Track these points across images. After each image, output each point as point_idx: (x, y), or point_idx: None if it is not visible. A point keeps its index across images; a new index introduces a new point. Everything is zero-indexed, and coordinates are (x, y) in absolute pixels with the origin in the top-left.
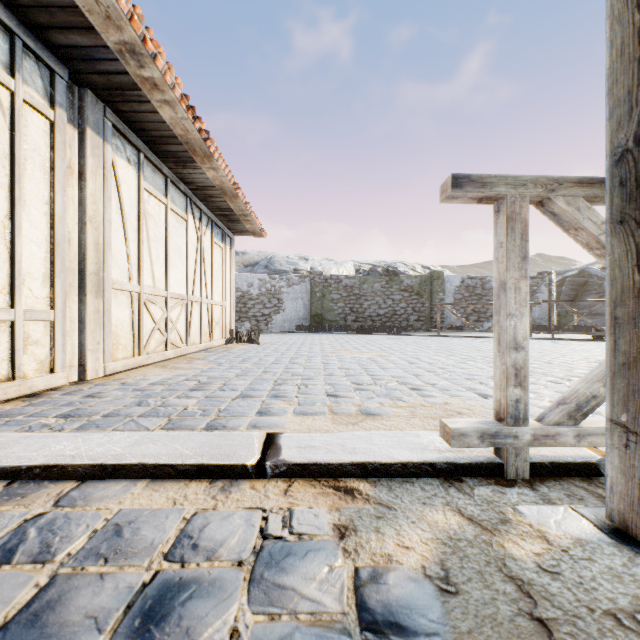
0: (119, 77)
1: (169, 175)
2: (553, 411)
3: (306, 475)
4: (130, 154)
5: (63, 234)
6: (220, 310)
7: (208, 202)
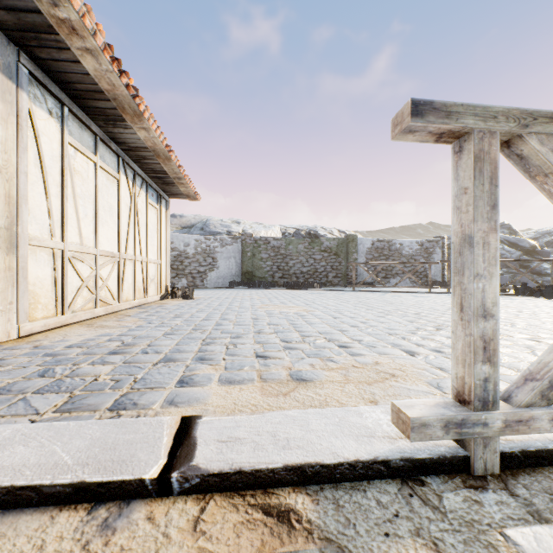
0: (31, 16)
1: (99, 133)
2: (521, 389)
3: (226, 487)
4: (52, 106)
5: None
6: (155, 268)
7: (142, 164)
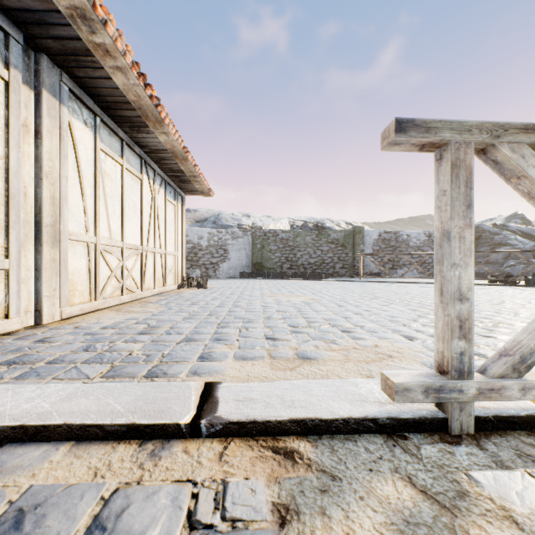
0: (73, 43)
1: (125, 138)
2: (496, 363)
3: (243, 434)
4: (87, 117)
5: (18, 188)
6: (173, 259)
7: (161, 164)
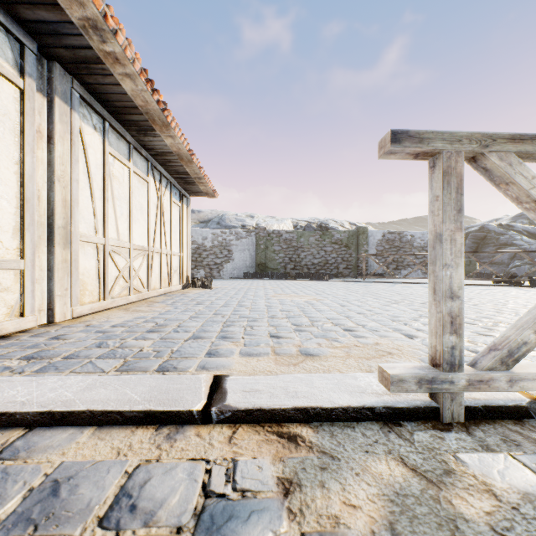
0: (84, 51)
1: (132, 142)
2: (485, 357)
3: (250, 420)
4: (96, 122)
5: (32, 191)
6: (178, 260)
7: (167, 166)
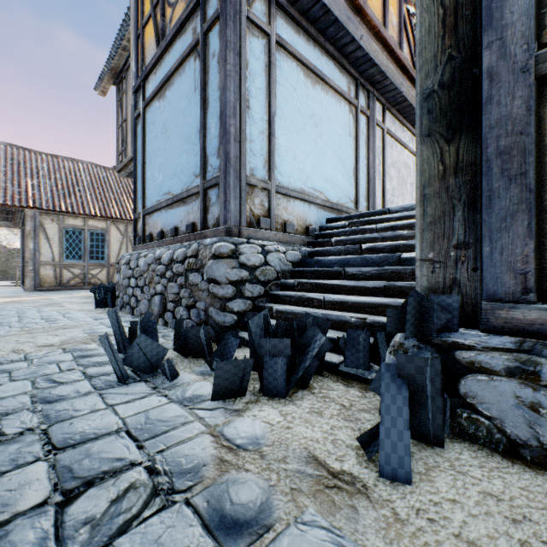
0: None
1: None
2: None
3: None
4: None
5: None
6: None
7: None
